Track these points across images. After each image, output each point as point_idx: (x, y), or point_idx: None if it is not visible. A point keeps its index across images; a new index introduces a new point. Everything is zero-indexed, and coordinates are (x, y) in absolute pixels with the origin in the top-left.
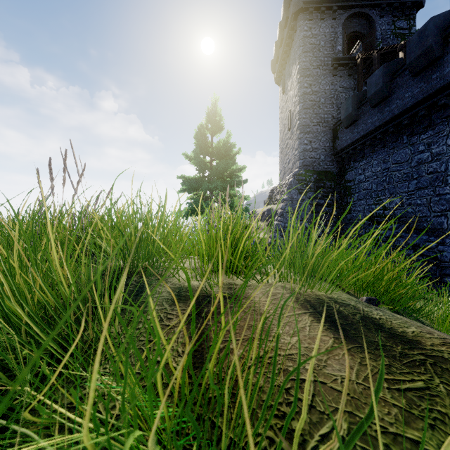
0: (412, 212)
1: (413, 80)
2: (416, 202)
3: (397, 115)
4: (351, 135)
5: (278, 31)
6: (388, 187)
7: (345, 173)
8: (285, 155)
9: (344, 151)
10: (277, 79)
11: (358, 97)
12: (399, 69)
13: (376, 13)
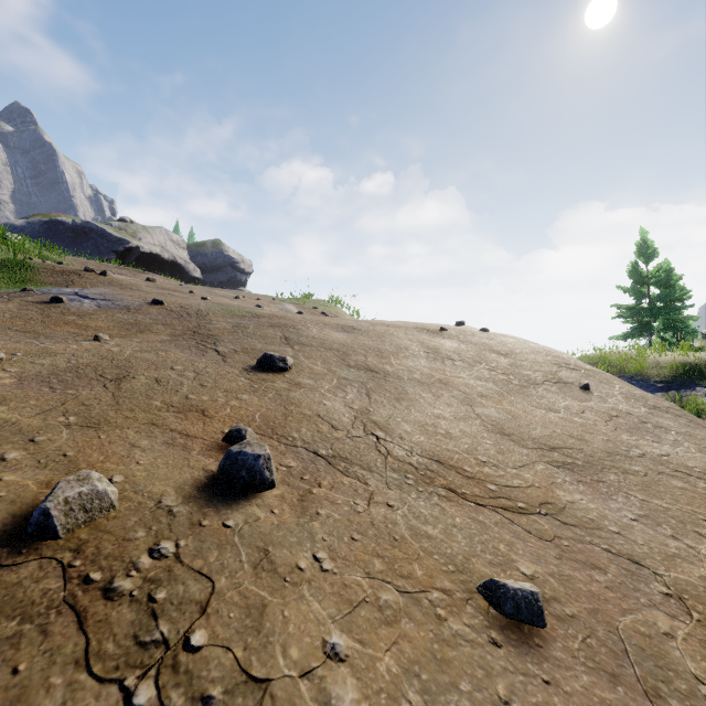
0: None
1: None
2: None
3: None
4: None
5: None
6: None
7: None
8: None
9: None
10: None
11: None
12: None
13: None
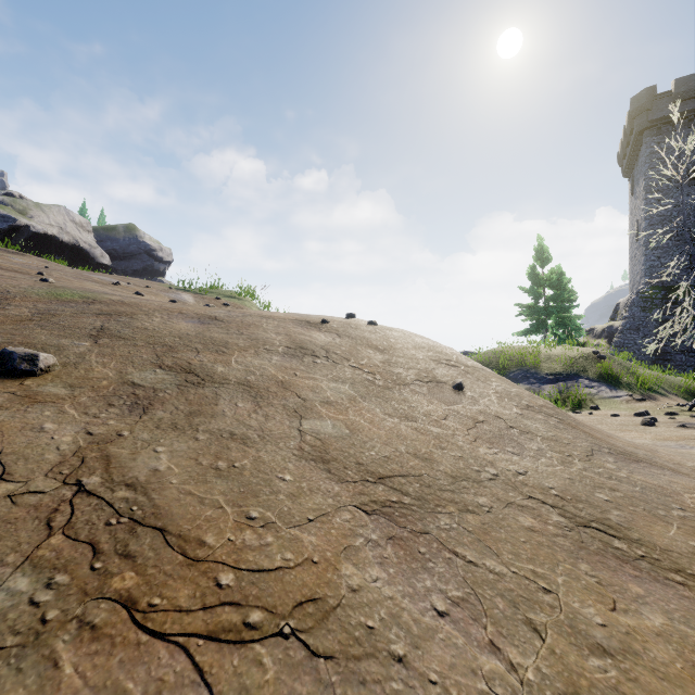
0: None
1: None
2: None
3: None
4: None
5: (623, 135)
6: None
7: None
8: (633, 264)
9: None
10: (625, 175)
11: None
12: None
13: None
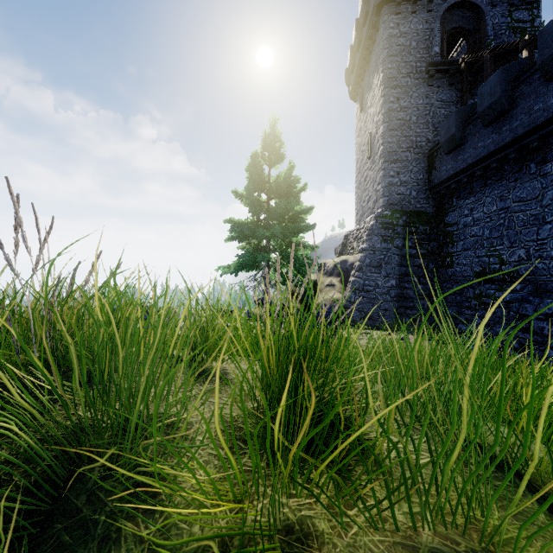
0: (543, 268)
1: (547, 86)
2: (550, 254)
3: (522, 136)
4: (453, 163)
5: (355, 31)
6: (507, 233)
7: (445, 214)
8: (363, 190)
9: (443, 185)
10: (353, 94)
11: (464, 113)
12: (524, 72)
13: (486, 2)
